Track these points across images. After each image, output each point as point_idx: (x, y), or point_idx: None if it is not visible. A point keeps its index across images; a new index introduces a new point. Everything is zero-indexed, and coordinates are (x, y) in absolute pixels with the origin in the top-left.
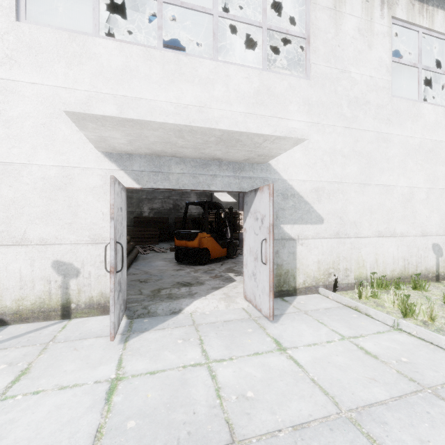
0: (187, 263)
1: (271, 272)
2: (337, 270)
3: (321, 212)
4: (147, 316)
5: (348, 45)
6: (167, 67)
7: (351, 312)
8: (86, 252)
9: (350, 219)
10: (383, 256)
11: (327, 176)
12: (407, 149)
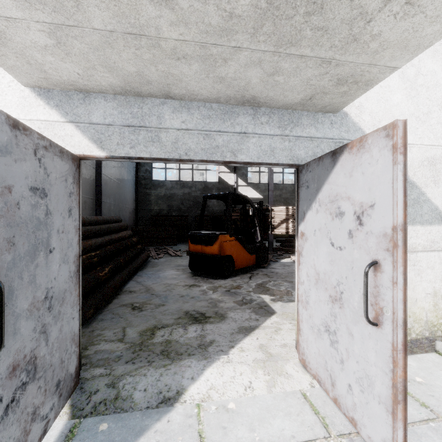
0: (204, 273)
1: (399, 353)
2: None
3: (439, 202)
4: (112, 408)
5: None
6: None
7: None
8: None
9: None
10: None
11: None
12: None
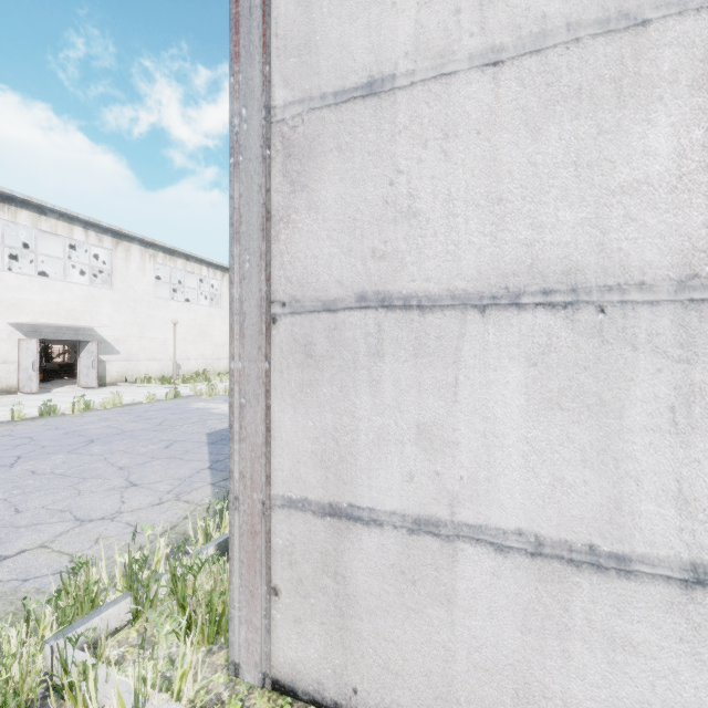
0: None
1: (97, 371)
2: (128, 375)
3: (119, 349)
4: (35, 393)
5: (133, 275)
6: (41, 285)
7: (130, 387)
8: (0, 367)
9: (134, 352)
10: (151, 369)
11: (123, 333)
12: (163, 321)
